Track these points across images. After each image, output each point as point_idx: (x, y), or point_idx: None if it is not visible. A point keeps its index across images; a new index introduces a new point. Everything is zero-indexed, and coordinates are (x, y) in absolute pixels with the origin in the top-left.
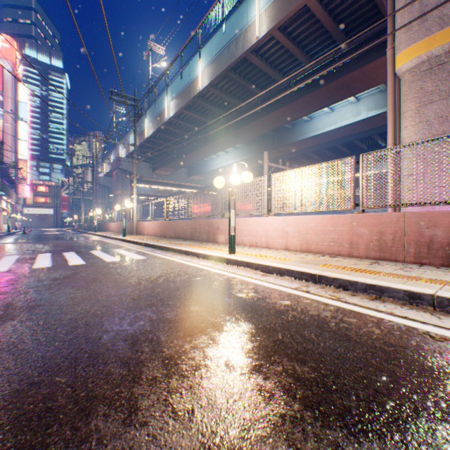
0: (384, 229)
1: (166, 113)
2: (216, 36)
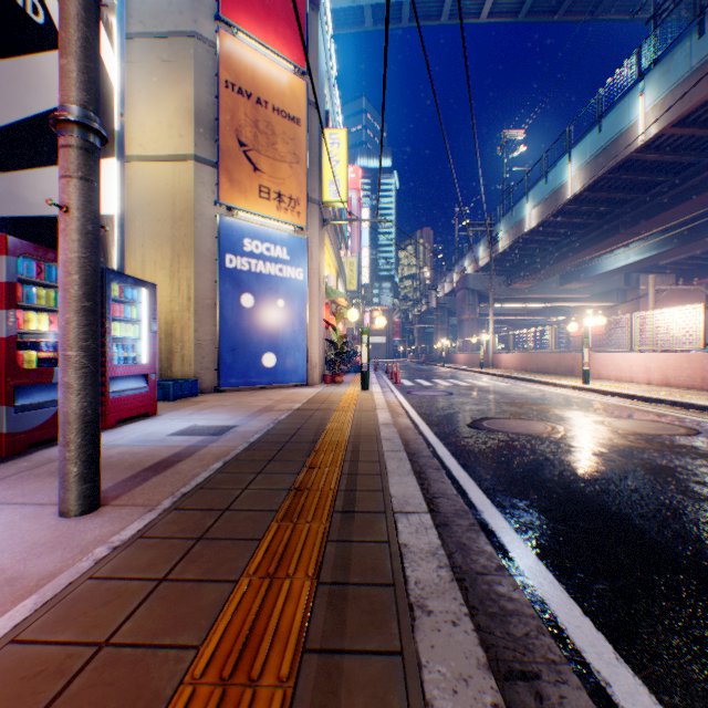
0: None
1: (525, 224)
2: (589, 135)
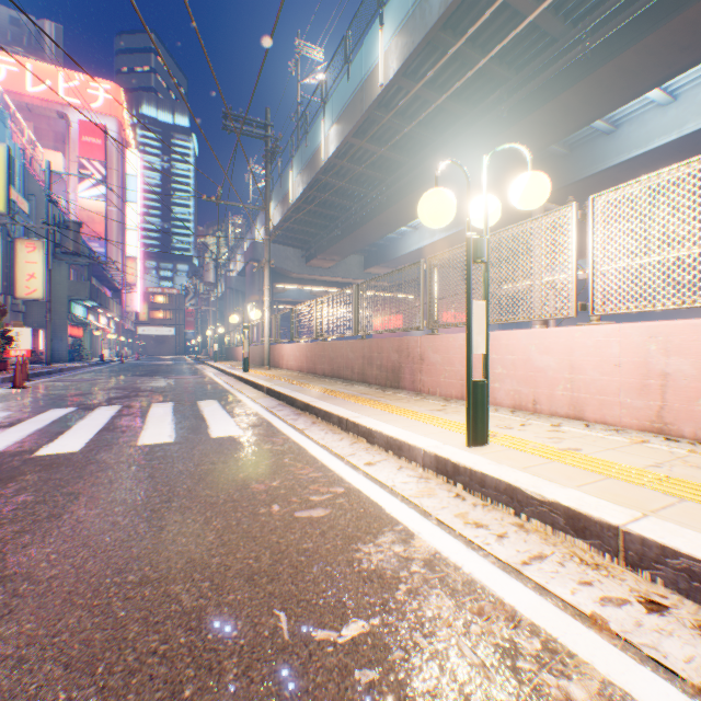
0: None
1: (322, 151)
2: None
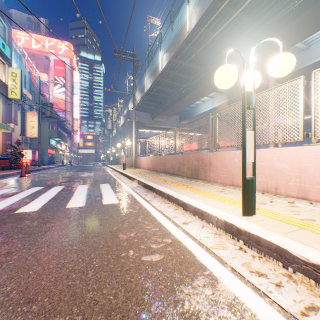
0: None
1: (159, 66)
2: None
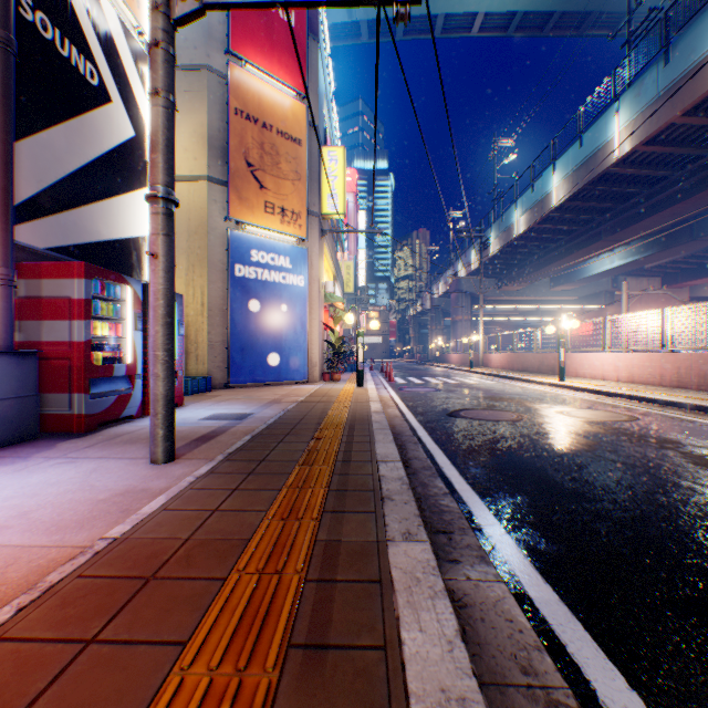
0: (679, 365)
1: (514, 230)
2: (571, 149)
